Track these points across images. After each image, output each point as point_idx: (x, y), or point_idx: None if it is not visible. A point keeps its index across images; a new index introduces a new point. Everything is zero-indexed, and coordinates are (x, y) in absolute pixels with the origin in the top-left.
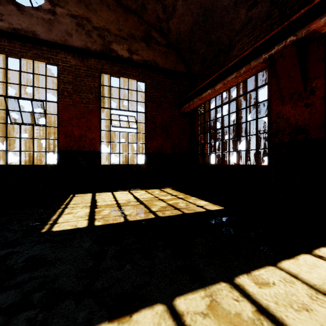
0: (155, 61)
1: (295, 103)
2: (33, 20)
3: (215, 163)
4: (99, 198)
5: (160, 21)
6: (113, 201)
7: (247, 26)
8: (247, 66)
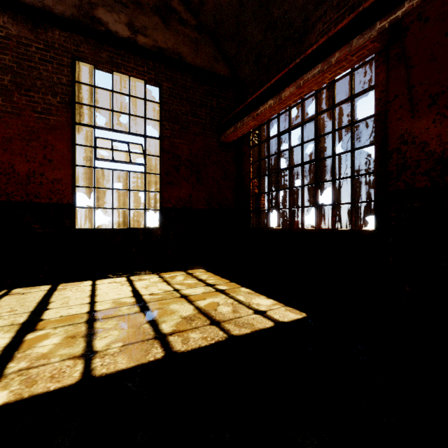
0: (178, 52)
1: (440, 113)
2: None
3: (278, 226)
4: (59, 297)
5: None
6: (84, 307)
7: None
8: (345, 49)
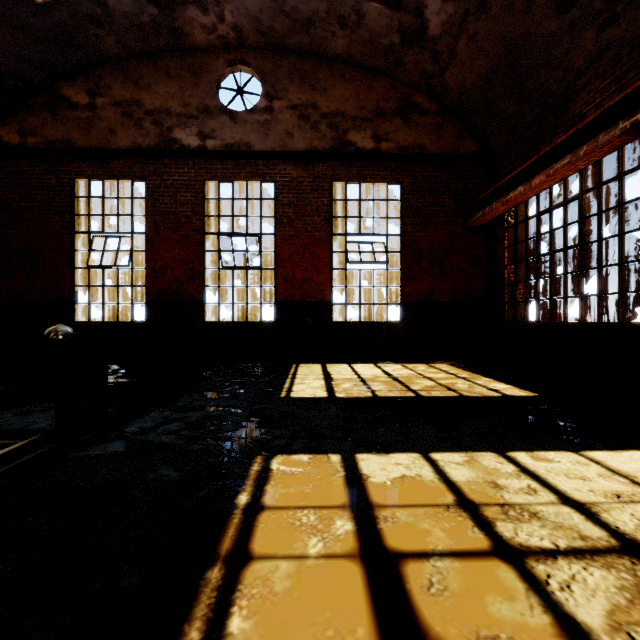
0: (419, 144)
1: None
2: (247, 127)
3: (538, 319)
4: (333, 370)
5: (427, 77)
6: (354, 375)
7: (600, 58)
8: (591, 144)
